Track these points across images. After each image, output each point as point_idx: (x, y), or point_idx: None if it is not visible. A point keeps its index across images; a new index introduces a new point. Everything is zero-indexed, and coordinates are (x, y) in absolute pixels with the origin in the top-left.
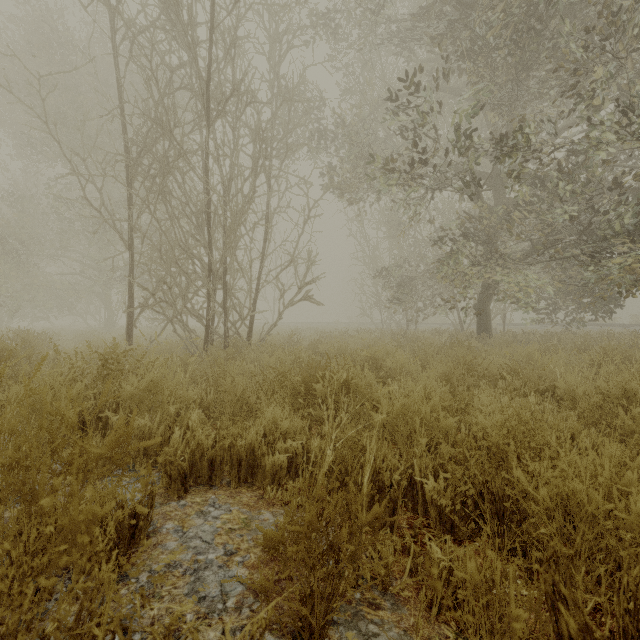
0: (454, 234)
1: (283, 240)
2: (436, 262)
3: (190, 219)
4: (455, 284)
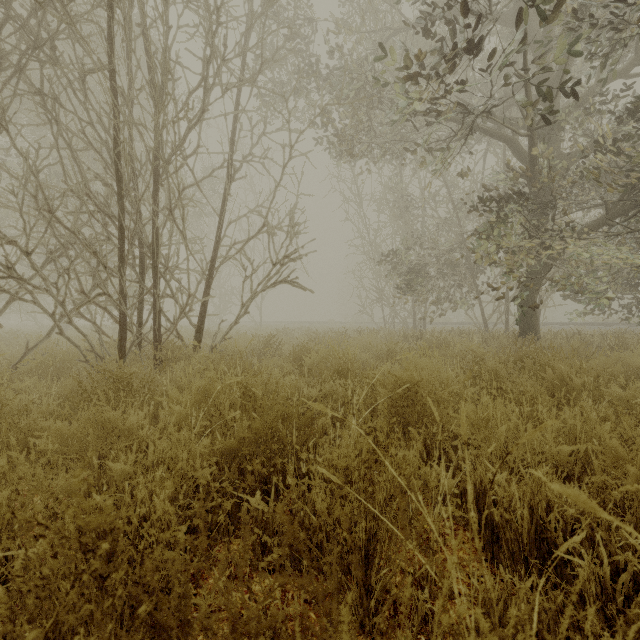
0: (498, 195)
1: (257, 204)
2: (471, 235)
3: (95, 150)
4: (501, 265)
